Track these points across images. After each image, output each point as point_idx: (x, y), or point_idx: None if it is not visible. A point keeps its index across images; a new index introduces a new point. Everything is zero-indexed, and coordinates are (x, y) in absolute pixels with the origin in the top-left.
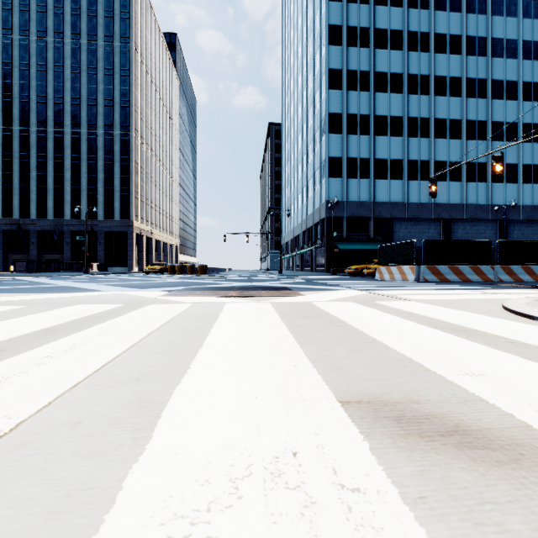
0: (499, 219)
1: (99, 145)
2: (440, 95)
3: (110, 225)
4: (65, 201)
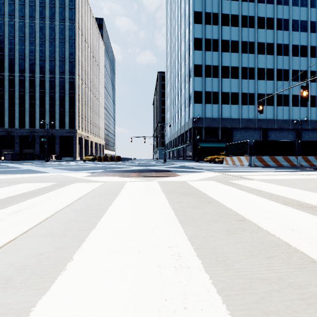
0: (296, 128)
1: (56, 84)
2: (260, 54)
3: (63, 132)
4: (36, 117)
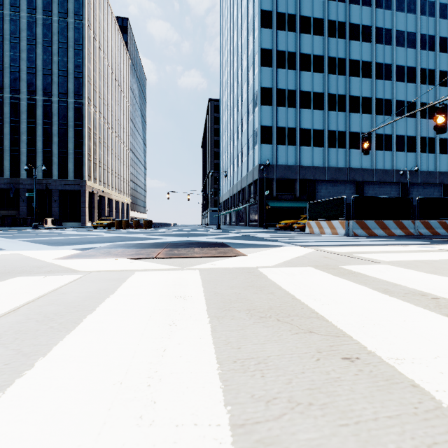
0: (402, 182)
1: (54, 111)
2: (354, 76)
3: (64, 184)
4: (21, 161)
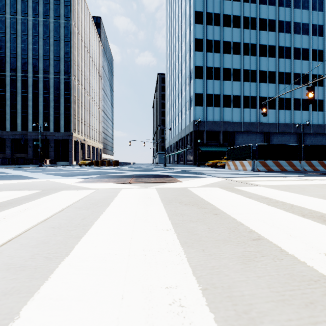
0: (298, 133)
1: (51, 84)
2: (262, 56)
3: (58, 135)
4: (28, 120)
